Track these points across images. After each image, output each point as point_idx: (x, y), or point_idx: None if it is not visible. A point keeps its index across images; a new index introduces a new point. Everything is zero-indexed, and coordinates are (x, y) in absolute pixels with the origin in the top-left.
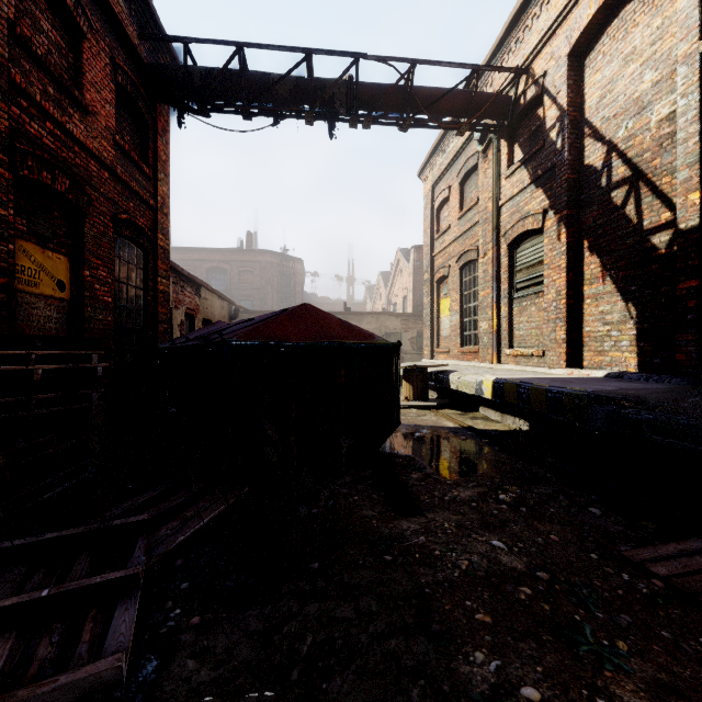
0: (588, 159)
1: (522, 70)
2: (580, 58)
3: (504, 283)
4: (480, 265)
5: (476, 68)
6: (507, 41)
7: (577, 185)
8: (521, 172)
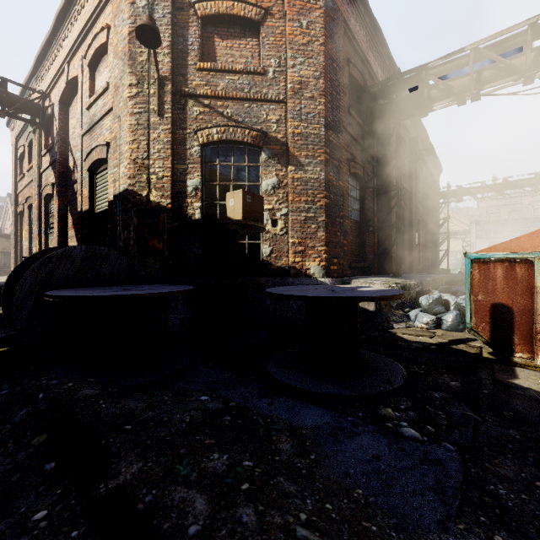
0: (70, 163)
1: (45, 94)
2: (68, 106)
3: (43, 223)
4: (33, 209)
5: (4, 79)
6: (39, 70)
7: (66, 175)
8: (48, 156)
